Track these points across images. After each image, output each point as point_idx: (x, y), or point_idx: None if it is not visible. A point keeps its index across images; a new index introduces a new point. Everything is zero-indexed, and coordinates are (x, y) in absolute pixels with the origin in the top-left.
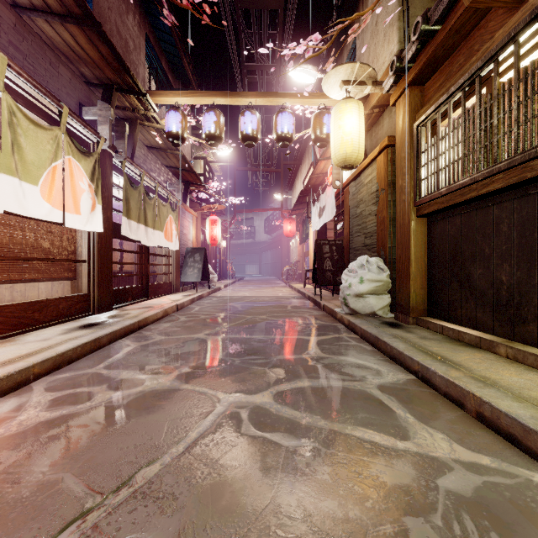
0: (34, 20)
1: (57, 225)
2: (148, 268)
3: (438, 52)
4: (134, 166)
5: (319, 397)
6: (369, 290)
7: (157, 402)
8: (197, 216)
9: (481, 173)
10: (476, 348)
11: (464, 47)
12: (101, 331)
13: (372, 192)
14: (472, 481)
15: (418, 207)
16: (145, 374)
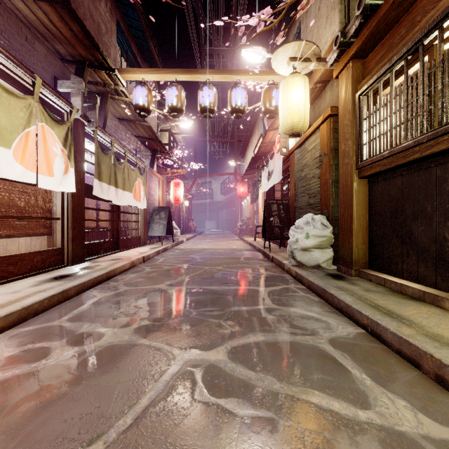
0: None
1: (33, 186)
2: (118, 224)
3: (380, 25)
4: (105, 134)
5: (273, 353)
6: (314, 244)
7: (112, 359)
8: (162, 179)
9: (425, 135)
10: (419, 301)
11: (406, 19)
12: (69, 283)
13: (316, 157)
14: None
15: (360, 169)
16: (105, 327)
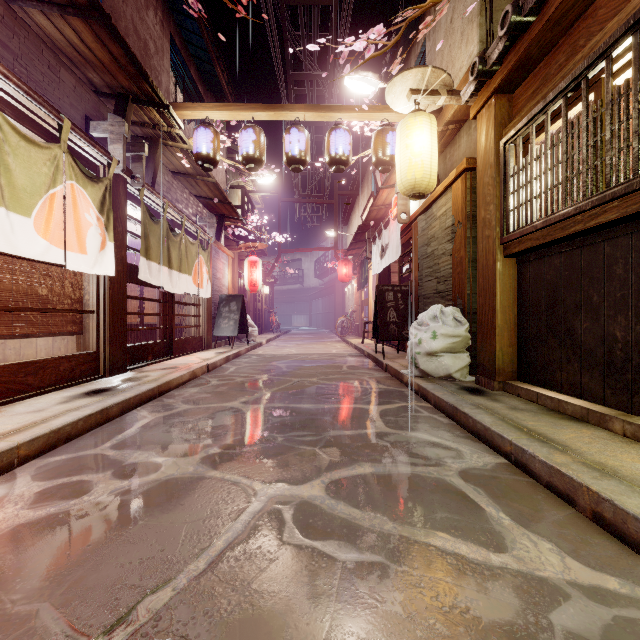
0: (28, 12)
1: (58, 267)
2: (173, 320)
3: (532, 50)
4: (155, 194)
5: (385, 488)
6: (444, 347)
7: (175, 495)
8: (233, 257)
9: (589, 201)
10: (582, 422)
11: (565, 43)
12: (110, 399)
13: (447, 226)
14: (597, 616)
15: (505, 244)
16: (163, 456)
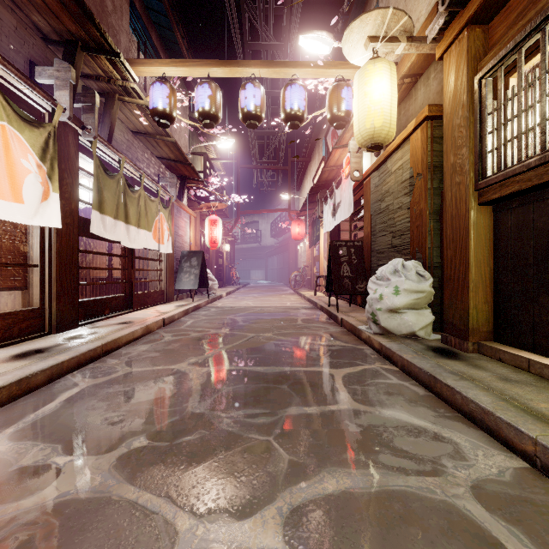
0: None
1: None
2: (132, 274)
3: None
4: (110, 148)
5: (374, 528)
6: (407, 303)
7: (50, 547)
8: (195, 216)
9: None
10: None
11: None
12: (36, 365)
13: (404, 179)
14: None
15: (481, 190)
16: (68, 453)
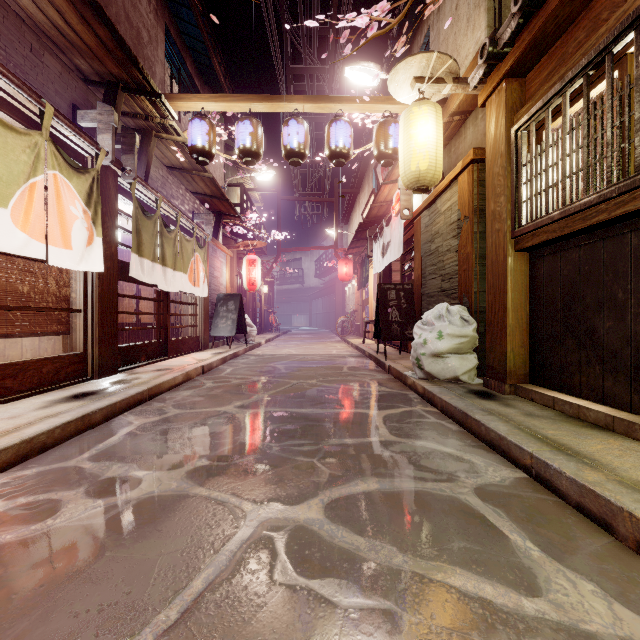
0: None
1: (41, 263)
2: (167, 319)
3: (548, 27)
4: (148, 188)
5: (392, 509)
6: (450, 348)
7: (152, 518)
8: (231, 255)
9: (615, 187)
10: (607, 431)
11: (585, 18)
12: (94, 404)
13: (452, 221)
14: None
15: (517, 238)
16: (144, 469)
